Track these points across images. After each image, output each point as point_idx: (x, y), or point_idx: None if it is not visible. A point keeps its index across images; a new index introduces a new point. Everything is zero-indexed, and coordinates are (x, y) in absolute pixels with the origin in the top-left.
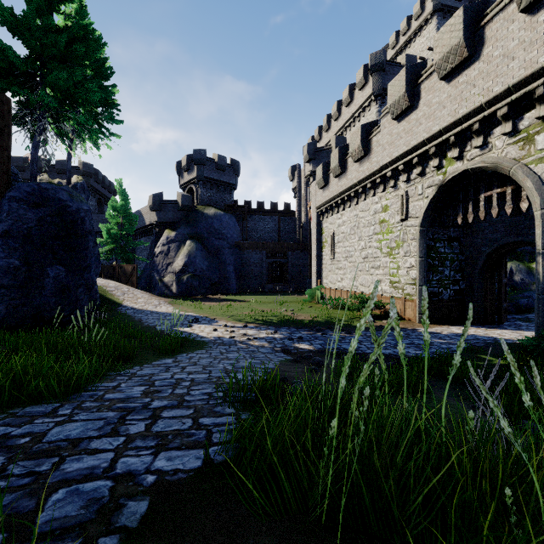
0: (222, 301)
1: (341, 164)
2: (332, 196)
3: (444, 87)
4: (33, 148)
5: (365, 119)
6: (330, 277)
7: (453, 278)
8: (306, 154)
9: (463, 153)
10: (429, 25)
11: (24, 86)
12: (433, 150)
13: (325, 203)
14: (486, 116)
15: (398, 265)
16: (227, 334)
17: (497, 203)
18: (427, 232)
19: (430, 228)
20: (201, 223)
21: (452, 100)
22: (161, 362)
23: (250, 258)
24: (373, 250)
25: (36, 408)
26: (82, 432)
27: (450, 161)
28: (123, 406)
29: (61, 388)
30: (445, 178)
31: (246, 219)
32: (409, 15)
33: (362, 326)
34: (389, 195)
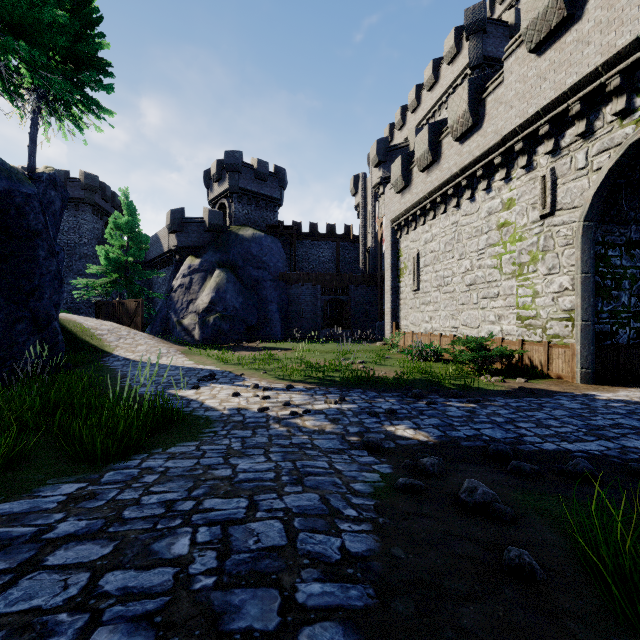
0: (259, 350)
1: (432, 149)
2: (417, 200)
3: None
4: None
5: None
6: (411, 317)
7: (634, 308)
8: (374, 155)
9: None
10: None
11: None
12: (616, 82)
13: (406, 212)
14: None
15: (534, 290)
16: (255, 403)
17: None
18: (596, 229)
19: (599, 224)
20: (235, 247)
21: None
22: (27, 503)
23: (299, 295)
24: (486, 271)
25: None
26: None
27: None
28: None
29: None
30: None
31: (294, 244)
32: None
33: None
34: (517, 182)
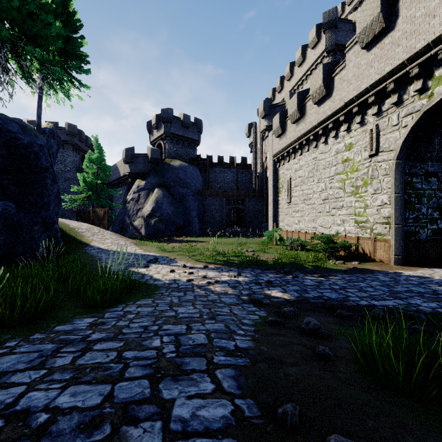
0: (185, 242)
1: (299, 109)
2: (290, 142)
3: None
4: None
5: None
6: (286, 220)
7: (431, 216)
8: (262, 110)
9: None
10: None
11: None
12: (415, 71)
13: (282, 150)
14: None
15: (365, 204)
16: (184, 276)
17: None
18: (404, 165)
19: (406, 161)
20: (168, 173)
21: None
22: (70, 326)
23: (211, 205)
24: (335, 190)
25: None
26: None
27: (438, 81)
28: None
29: None
30: (434, 100)
31: (207, 171)
32: None
33: None
34: (354, 132)
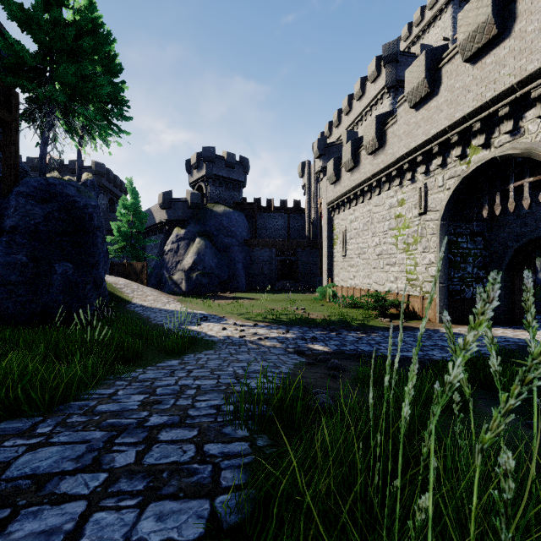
0: (231, 299)
1: (353, 158)
2: (344, 191)
3: (468, 69)
4: (42, 144)
5: (378, 112)
6: (341, 275)
7: (476, 275)
8: (316, 149)
9: (490, 140)
10: (444, 15)
11: (33, 82)
12: (455, 138)
13: (337, 199)
14: (518, 97)
15: (415, 262)
16: (236, 333)
17: (529, 193)
18: (448, 226)
19: (451, 222)
20: (211, 220)
21: (478, 83)
22: (167, 364)
23: (259, 256)
24: (388, 246)
25: (13, 423)
26: (56, 463)
27: (474, 150)
28: (115, 423)
29: (46, 397)
30: (470, 168)
31: (255, 217)
32: (422, 6)
33: (472, 337)
34: (406, 189)
